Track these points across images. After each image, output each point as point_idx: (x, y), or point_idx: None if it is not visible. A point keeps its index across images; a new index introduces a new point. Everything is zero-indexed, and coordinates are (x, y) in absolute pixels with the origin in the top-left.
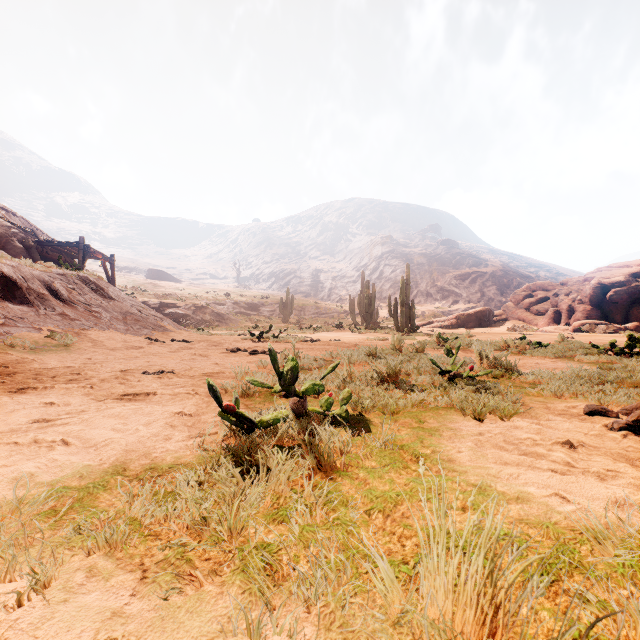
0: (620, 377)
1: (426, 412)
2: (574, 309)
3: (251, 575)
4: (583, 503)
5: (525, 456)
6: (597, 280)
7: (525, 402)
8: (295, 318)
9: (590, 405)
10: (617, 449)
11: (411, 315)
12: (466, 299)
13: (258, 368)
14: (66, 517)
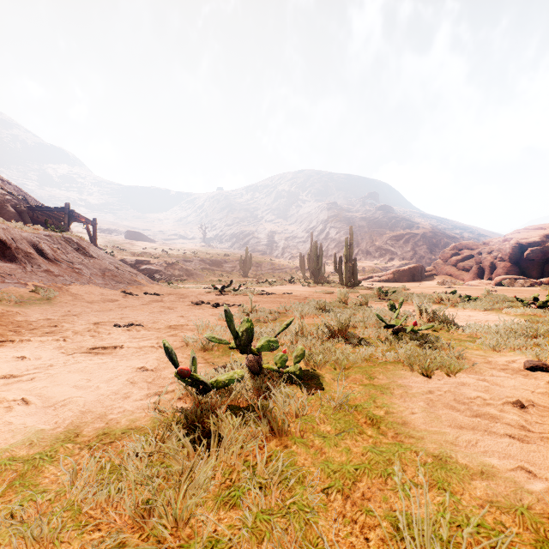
0: None
1: (375, 367)
2: (495, 266)
3: None
4: None
5: (478, 418)
6: (516, 240)
7: (467, 356)
8: (253, 273)
9: (531, 361)
10: None
11: (354, 271)
12: (400, 257)
13: (219, 320)
14: (2, 499)
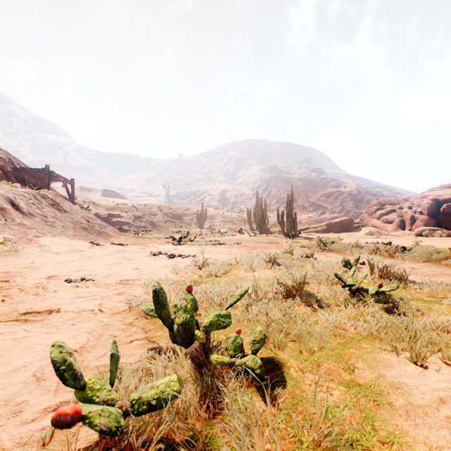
0: None
1: (349, 348)
2: (415, 219)
3: None
4: None
5: None
6: (433, 197)
7: (448, 327)
8: (208, 225)
9: None
10: None
11: (294, 223)
12: (331, 211)
13: (171, 274)
14: None
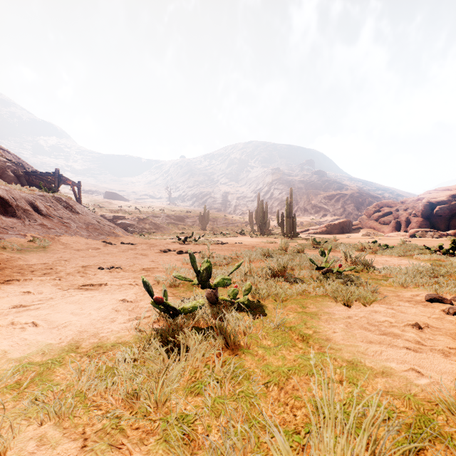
0: (449, 272)
1: (307, 299)
2: (410, 220)
3: (172, 444)
4: (434, 376)
5: (385, 336)
6: (427, 200)
7: (380, 291)
8: (210, 227)
9: (430, 294)
10: (454, 330)
11: (293, 225)
12: (332, 213)
13: (183, 264)
14: (27, 389)
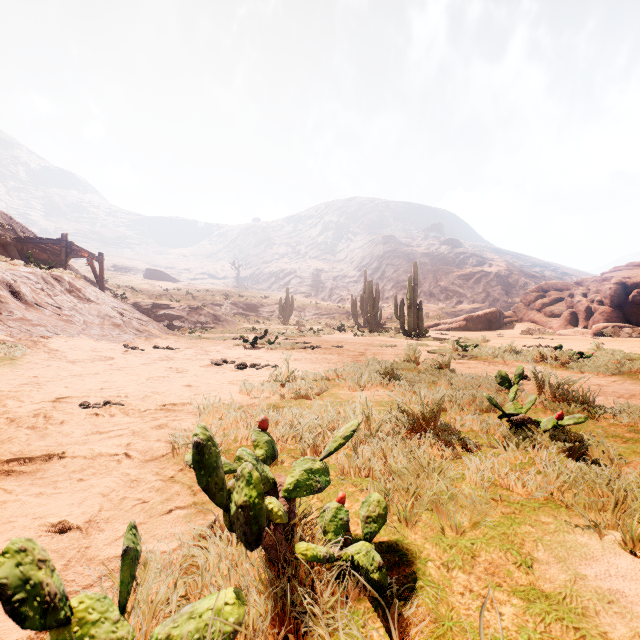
0: None
1: (520, 523)
2: (593, 311)
3: None
4: None
5: None
6: (618, 280)
7: None
8: (295, 319)
9: None
10: None
11: (419, 317)
12: (470, 299)
13: (240, 394)
14: None
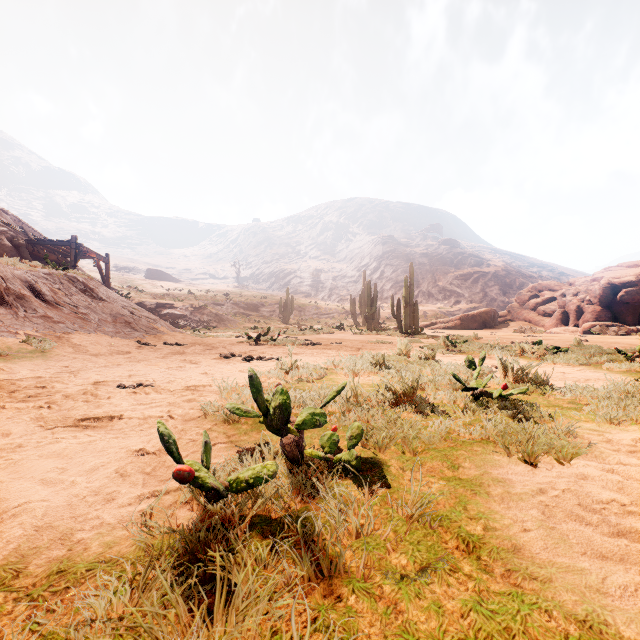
0: None
1: (458, 450)
2: (583, 310)
3: None
4: None
5: (624, 539)
6: (607, 280)
7: (577, 432)
8: (295, 319)
9: None
10: None
11: (415, 316)
12: (468, 299)
13: None
14: None
